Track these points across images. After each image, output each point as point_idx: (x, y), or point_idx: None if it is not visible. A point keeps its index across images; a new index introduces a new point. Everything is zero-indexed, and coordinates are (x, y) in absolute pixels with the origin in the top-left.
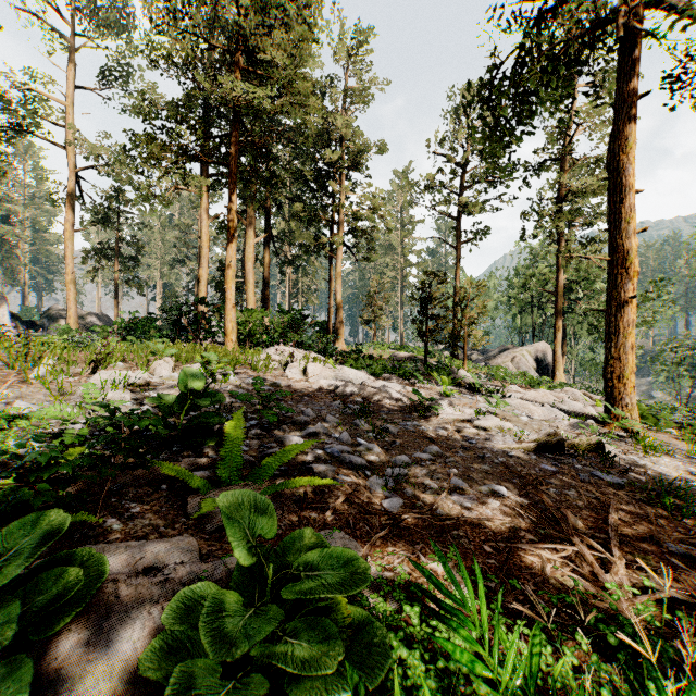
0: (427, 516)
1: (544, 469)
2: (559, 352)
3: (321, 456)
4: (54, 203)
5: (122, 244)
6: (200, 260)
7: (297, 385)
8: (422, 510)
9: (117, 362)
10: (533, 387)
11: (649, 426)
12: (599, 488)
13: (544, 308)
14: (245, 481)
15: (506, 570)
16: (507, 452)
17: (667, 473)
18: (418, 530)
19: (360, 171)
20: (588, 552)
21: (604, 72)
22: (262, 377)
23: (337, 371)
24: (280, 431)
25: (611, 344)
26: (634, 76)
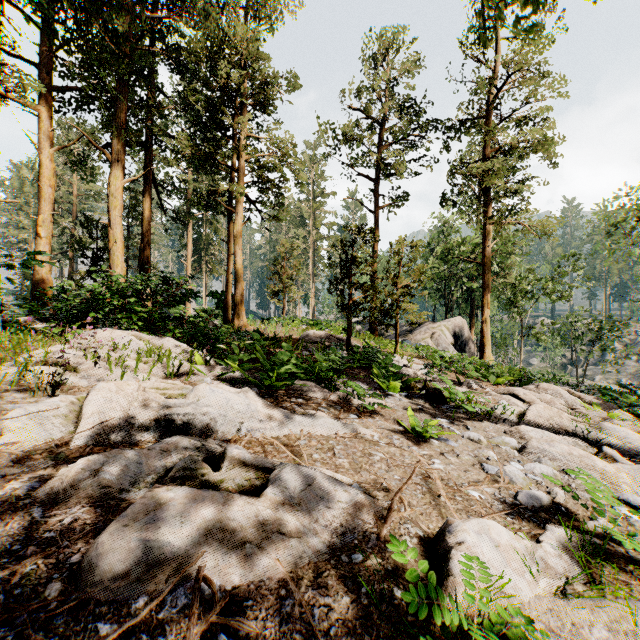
0: None
1: None
2: (488, 329)
3: None
4: None
5: None
6: (40, 203)
7: None
8: None
9: None
10: (485, 377)
11: None
12: None
13: None
14: None
15: None
16: None
17: None
18: None
19: (266, 110)
20: None
21: None
22: None
23: (188, 390)
24: None
25: None
26: None
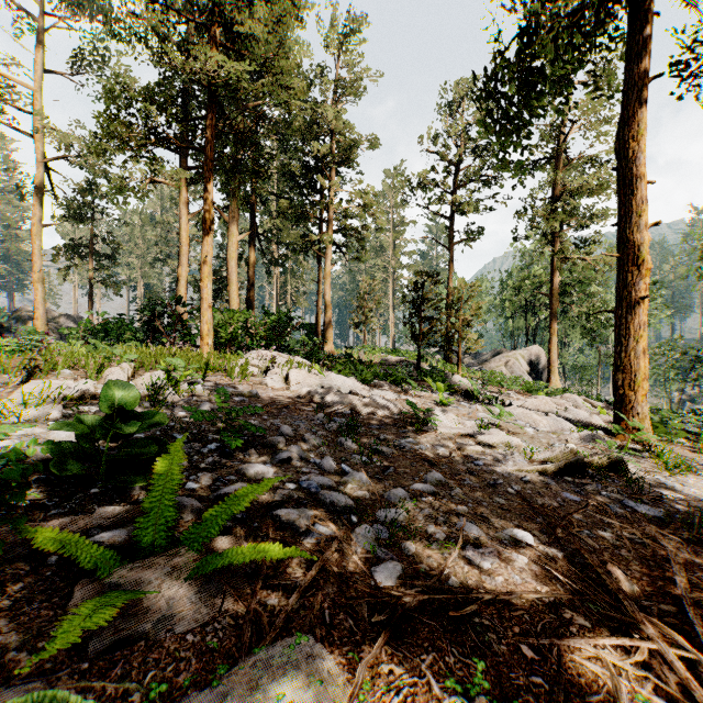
0: (437, 596)
1: (567, 499)
2: (554, 356)
3: (294, 493)
4: (22, 196)
5: (96, 241)
6: (179, 258)
7: (276, 395)
8: (428, 581)
9: (64, 369)
10: (530, 393)
11: (659, 436)
12: (638, 525)
13: (536, 311)
14: (176, 545)
15: (562, 697)
16: (520, 477)
17: (701, 498)
18: (424, 620)
19: (350, 167)
20: (675, 657)
21: (607, 60)
22: (237, 386)
23: (323, 378)
24: (245, 457)
25: (621, 348)
26: (646, 56)
